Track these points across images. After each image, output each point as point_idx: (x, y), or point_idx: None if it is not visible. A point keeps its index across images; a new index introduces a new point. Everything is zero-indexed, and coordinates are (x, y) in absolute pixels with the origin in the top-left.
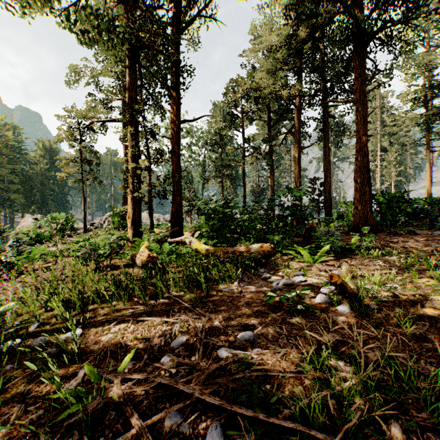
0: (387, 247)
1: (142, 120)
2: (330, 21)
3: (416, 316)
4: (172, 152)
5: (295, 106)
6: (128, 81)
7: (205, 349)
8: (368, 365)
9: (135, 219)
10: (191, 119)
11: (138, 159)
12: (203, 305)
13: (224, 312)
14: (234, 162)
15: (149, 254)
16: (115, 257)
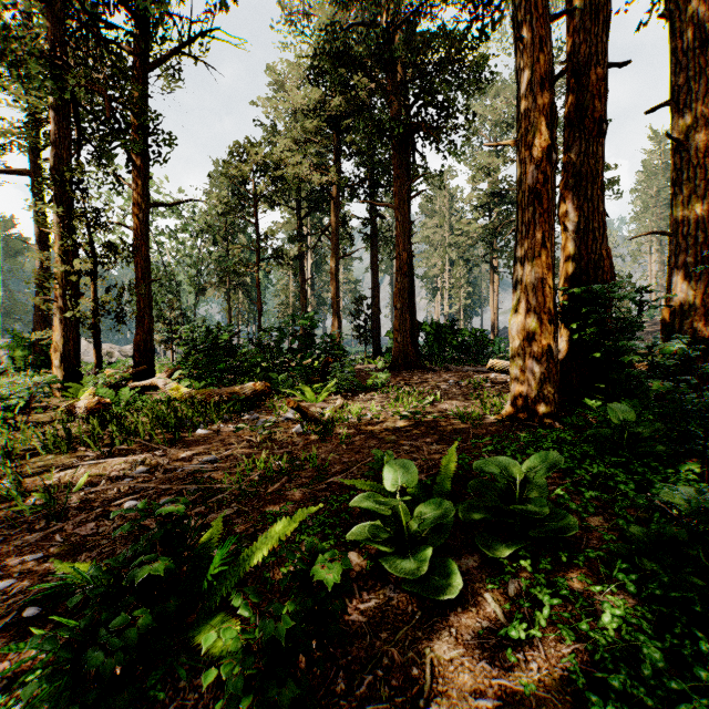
0: (406, 384)
1: (82, 196)
2: (364, 104)
3: (362, 433)
4: (136, 250)
5: (331, 197)
6: (54, 130)
7: (167, 472)
8: (296, 459)
9: (68, 353)
10: (169, 204)
11: (74, 258)
12: (172, 445)
13: (194, 448)
14: (242, 268)
15: (99, 400)
16: (37, 410)
